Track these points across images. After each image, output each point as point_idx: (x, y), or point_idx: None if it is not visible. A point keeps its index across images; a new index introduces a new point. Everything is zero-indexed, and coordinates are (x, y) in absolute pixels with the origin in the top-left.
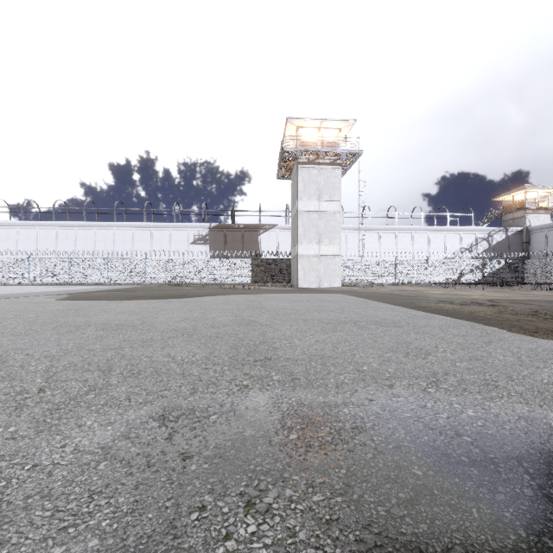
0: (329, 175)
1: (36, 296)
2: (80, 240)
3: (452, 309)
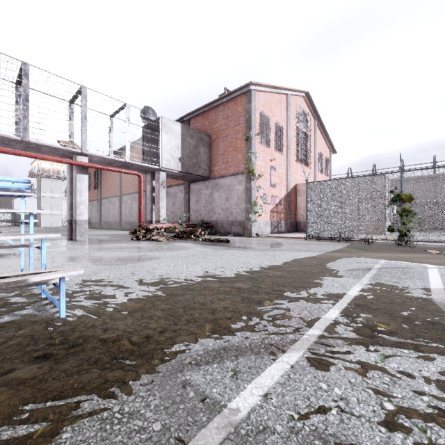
0: (57, 183)
1: None
2: None
3: None
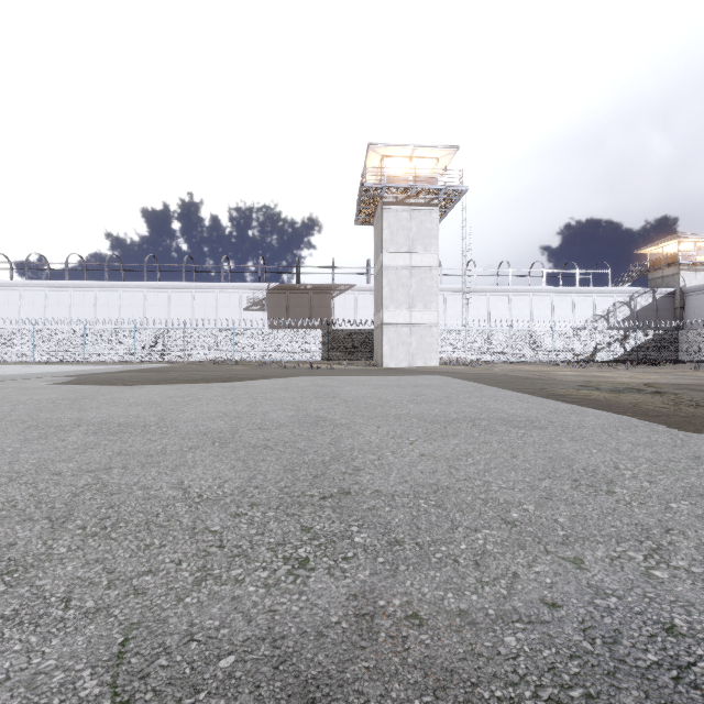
0: (424, 220)
1: (31, 379)
2: (101, 305)
3: (604, 399)
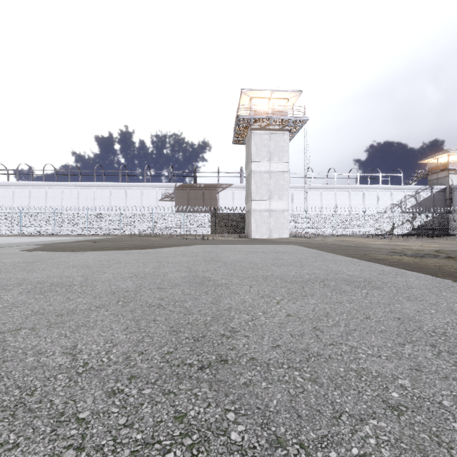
0: (278, 140)
1: (11, 247)
2: (66, 198)
3: (414, 263)
